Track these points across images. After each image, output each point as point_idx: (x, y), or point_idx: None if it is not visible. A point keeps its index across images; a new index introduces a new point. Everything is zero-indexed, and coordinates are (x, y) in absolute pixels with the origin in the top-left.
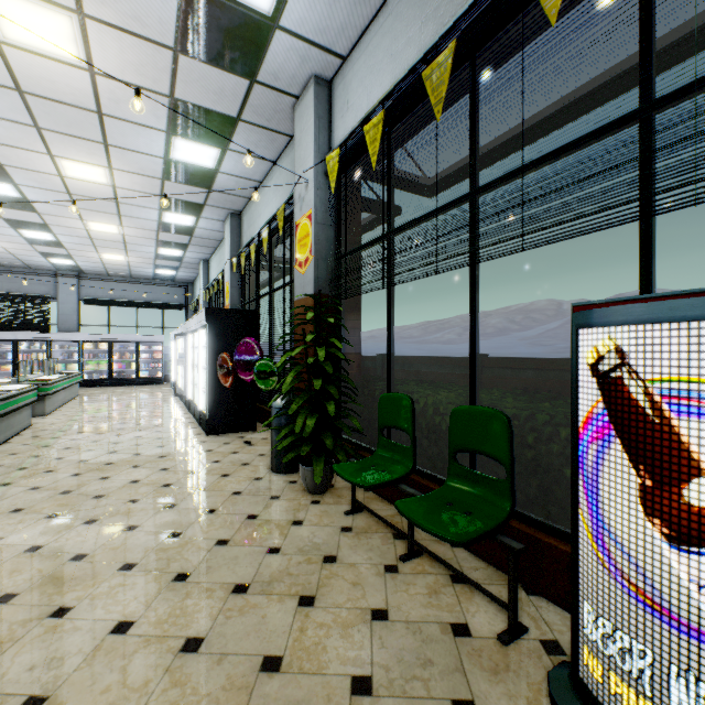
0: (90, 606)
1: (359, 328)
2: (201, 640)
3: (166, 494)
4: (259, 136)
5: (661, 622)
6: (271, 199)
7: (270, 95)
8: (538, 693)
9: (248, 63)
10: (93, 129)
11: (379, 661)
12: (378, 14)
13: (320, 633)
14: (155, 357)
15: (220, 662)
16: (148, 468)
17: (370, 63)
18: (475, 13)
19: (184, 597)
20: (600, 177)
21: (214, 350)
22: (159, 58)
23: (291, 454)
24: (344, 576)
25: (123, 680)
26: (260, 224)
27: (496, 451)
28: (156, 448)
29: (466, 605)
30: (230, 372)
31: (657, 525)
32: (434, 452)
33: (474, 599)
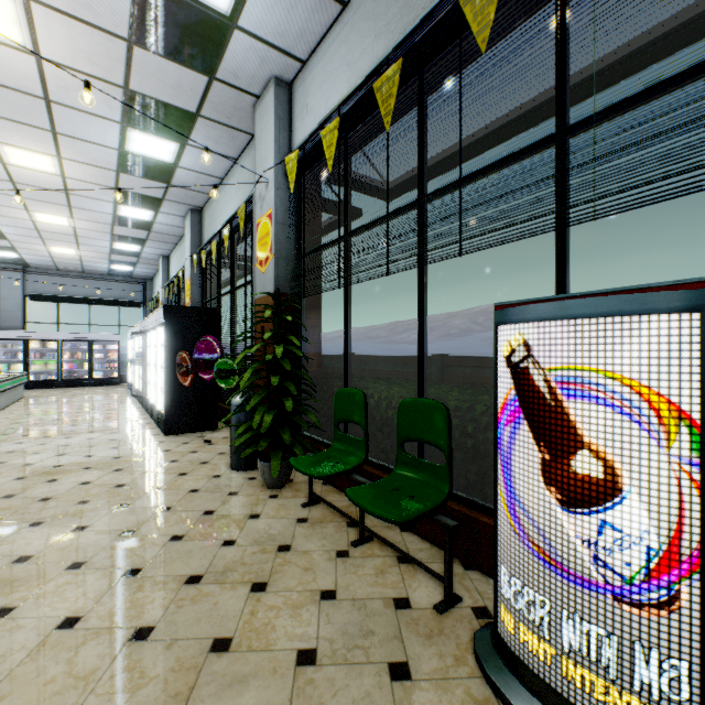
0: (35, 605)
1: (320, 327)
2: (151, 629)
3: (120, 494)
4: (219, 132)
5: (556, 575)
6: (233, 197)
7: (230, 93)
8: (465, 651)
9: (206, 60)
10: (39, 116)
11: (325, 635)
12: (335, 23)
13: (270, 615)
14: (111, 357)
15: (170, 647)
16: (100, 470)
17: (328, 69)
18: (420, 33)
19: (135, 591)
20: (523, 192)
21: (172, 349)
22: (112, 48)
23: (249, 450)
24: (297, 563)
25: (70, 670)
26: (222, 221)
27: (437, 439)
28: (110, 450)
29: (409, 581)
30: (190, 371)
31: (553, 493)
32: (387, 444)
33: (417, 576)
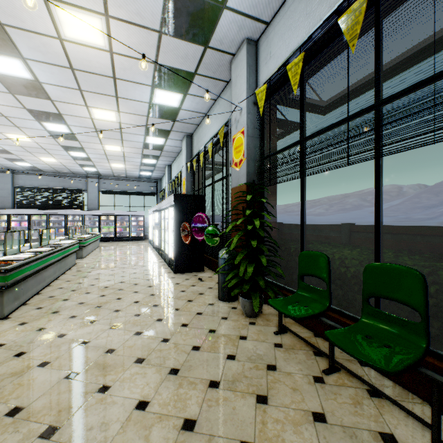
0: (121, 387)
1: (275, 206)
2: (194, 422)
3: (156, 311)
4: (207, 83)
5: None
6: (213, 124)
7: (216, 55)
8: None
9: (204, 35)
10: (110, 88)
11: None
12: None
13: (277, 427)
14: (140, 224)
15: (210, 442)
16: (143, 293)
17: (288, 23)
18: None
19: (178, 387)
20: None
21: (178, 220)
22: (150, 39)
23: (236, 290)
24: (284, 382)
25: None
26: (205, 140)
27: (409, 299)
28: (146, 281)
29: (387, 417)
30: (189, 234)
31: None
32: (340, 293)
33: (392, 413)
